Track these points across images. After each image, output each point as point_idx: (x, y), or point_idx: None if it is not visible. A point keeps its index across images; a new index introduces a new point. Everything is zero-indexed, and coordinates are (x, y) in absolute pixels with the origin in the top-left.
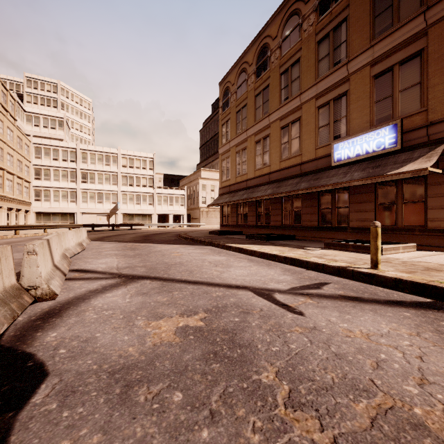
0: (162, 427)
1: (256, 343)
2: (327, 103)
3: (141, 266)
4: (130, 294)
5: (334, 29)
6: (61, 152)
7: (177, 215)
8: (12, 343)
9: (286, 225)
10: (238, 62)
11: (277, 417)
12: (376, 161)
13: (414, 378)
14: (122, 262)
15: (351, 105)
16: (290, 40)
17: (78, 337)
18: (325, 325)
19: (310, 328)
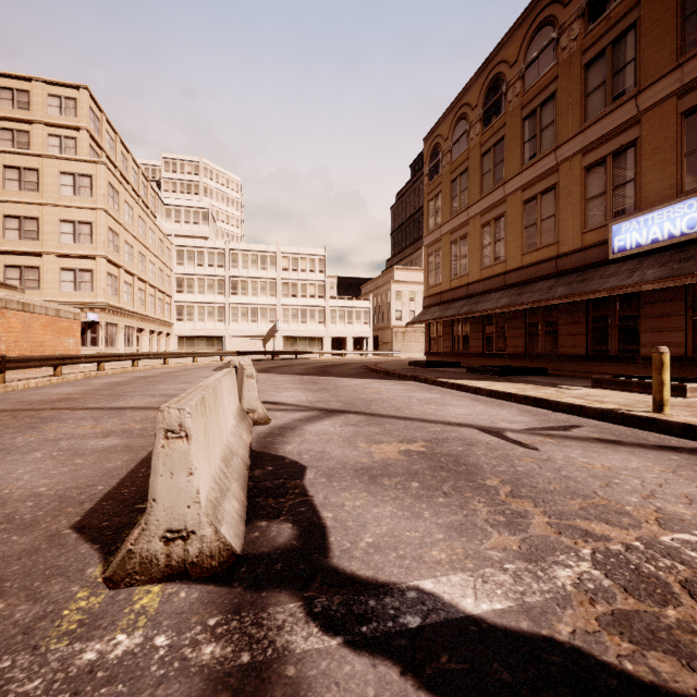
0: (408, 494)
1: (481, 464)
2: (602, 159)
3: (335, 401)
4: (339, 424)
5: (614, 42)
6: (207, 256)
7: (359, 338)
8: (261, 449)
9: (533, 352)
10: (454, 105)
11: (499, 499)
12: (686, 250)
13: (641, 494)
14: (310, 396)
15: (643, 161)
16: (539, 65)
17: (312, 450)
18: (561, 458)
19: (542, 459)
